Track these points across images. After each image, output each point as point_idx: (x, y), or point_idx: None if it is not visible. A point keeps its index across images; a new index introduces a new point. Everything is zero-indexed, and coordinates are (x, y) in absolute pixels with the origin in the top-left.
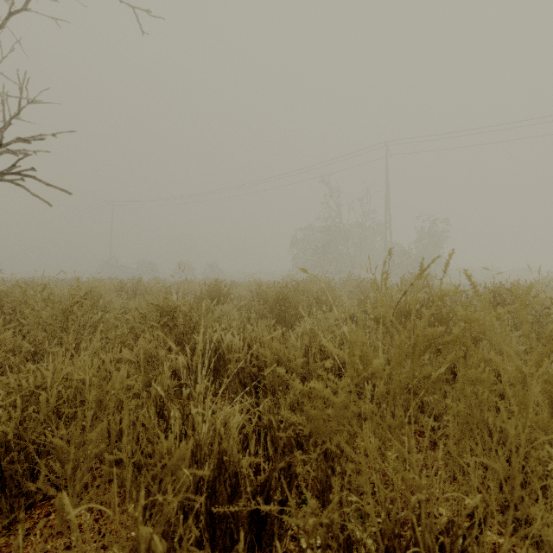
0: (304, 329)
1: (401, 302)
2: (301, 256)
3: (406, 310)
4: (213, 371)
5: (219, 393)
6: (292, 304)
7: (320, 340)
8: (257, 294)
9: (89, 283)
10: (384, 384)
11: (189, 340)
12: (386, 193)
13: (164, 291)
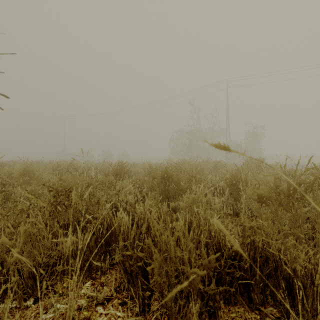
0: (186, 204)
1: (280, 183)
2: (176, 147)
3: (289, 192)
4: (105, 246)
5: (108, 272)
6: (174, 181)
7: (209, 225)
8: (149, 171)
9: (26, 164)
10: (282, 277)
11: (83, 217)
12: (227, 110)
13: (87, 169)
